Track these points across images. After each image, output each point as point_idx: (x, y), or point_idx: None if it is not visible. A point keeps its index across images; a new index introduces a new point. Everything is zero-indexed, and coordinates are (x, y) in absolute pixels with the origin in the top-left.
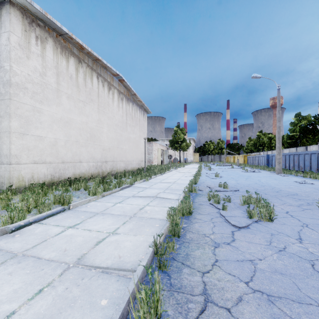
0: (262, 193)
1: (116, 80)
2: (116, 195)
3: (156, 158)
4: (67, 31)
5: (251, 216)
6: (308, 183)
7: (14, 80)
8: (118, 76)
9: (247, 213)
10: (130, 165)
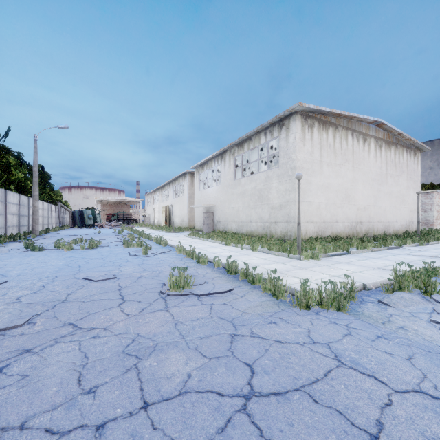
0: None
1: (373, 127)
2: (384, 252)
3: None
4: (329, 110)
5: None
6: None
7: (297, 165)
8: (375, 122)
9: None
10: (391, 227)
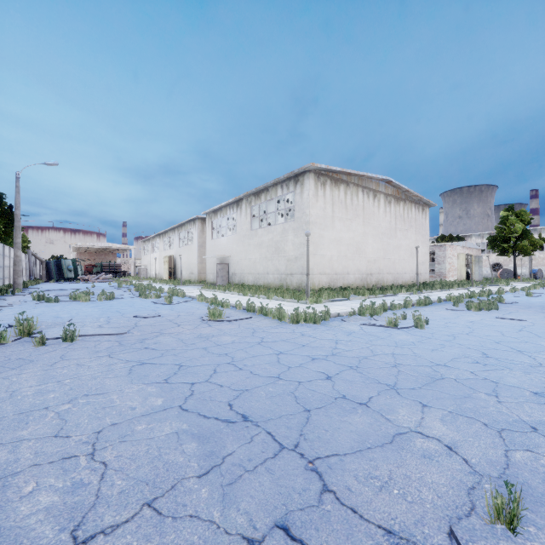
0: (539, 307)
1: (383, 184)
2: (379, 298)
3: (453, 270)
4: (339, 169)
5: (469, 308)
6: None
7: (311, 220)
8: (384, 179)
9: (466, 306)
10: (400, 279)
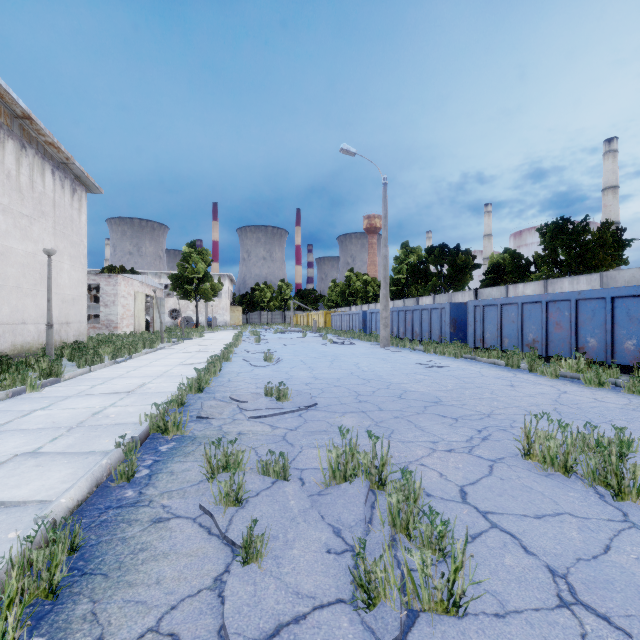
0: (373, 407)
1: None
2: None
3: (129, 317)
4: None
5: (374, 595)
6: (441, 366)
7: None
8: None
9: (357, 585)
10: (8, 338)
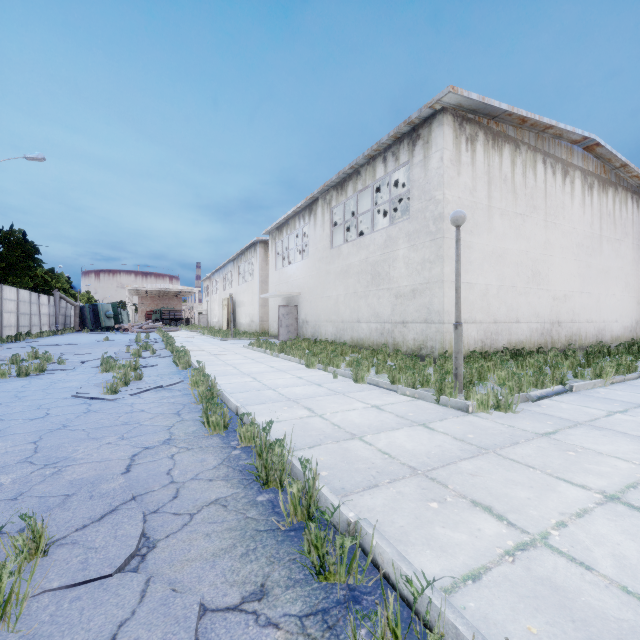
0: None
1: (578, 152)
2: (639, 385)
3: None
4: (506, 107)
5: None
6: None
7: (446, 211)
8: (585, 140)
9: None
10: (608, 332)
